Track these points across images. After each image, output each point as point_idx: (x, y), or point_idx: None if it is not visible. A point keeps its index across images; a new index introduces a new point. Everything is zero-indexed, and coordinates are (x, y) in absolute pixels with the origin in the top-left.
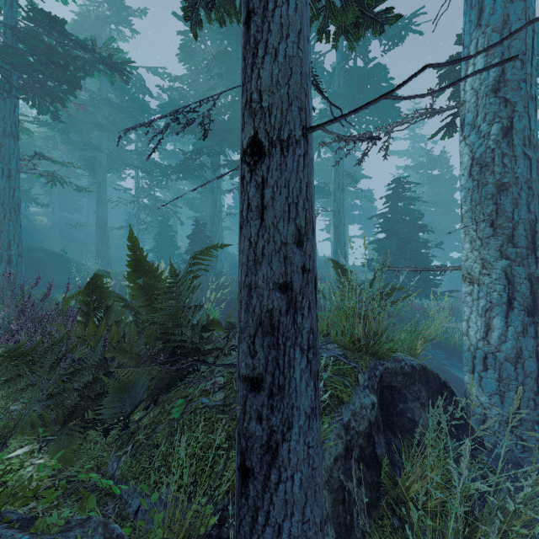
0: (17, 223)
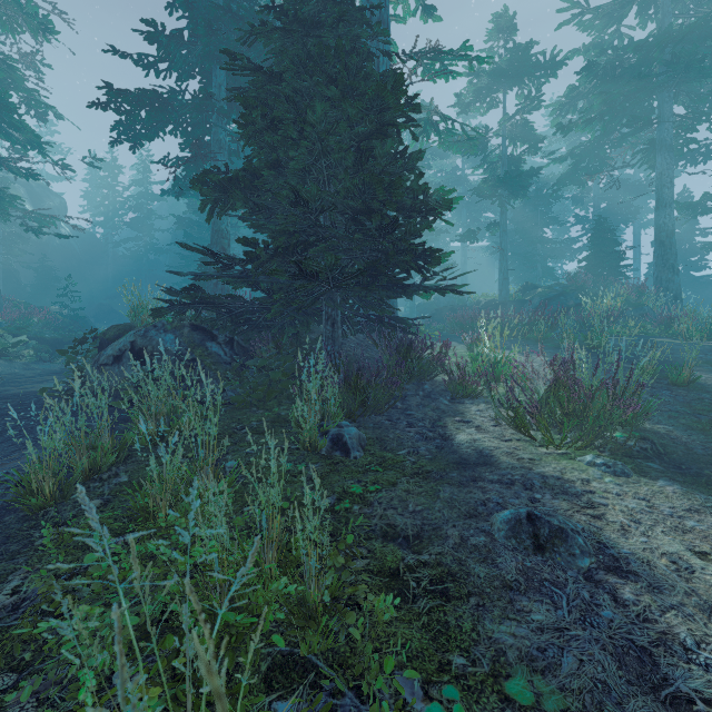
0: None
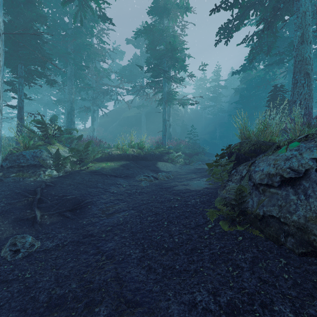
0: (164, 125)
